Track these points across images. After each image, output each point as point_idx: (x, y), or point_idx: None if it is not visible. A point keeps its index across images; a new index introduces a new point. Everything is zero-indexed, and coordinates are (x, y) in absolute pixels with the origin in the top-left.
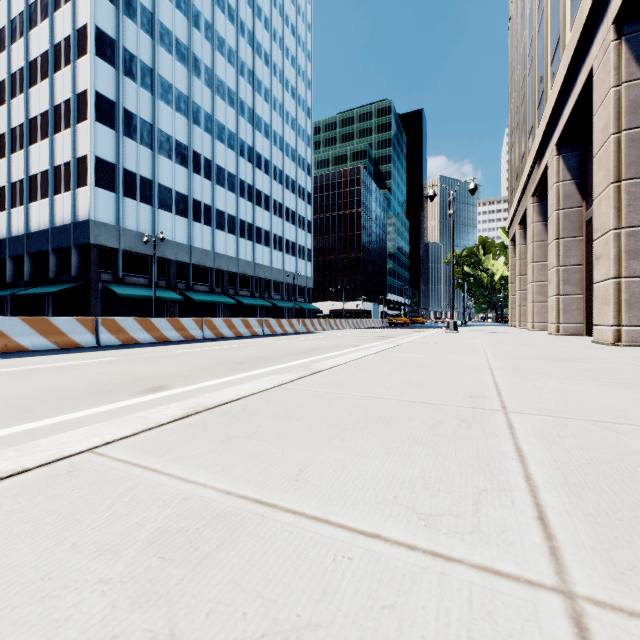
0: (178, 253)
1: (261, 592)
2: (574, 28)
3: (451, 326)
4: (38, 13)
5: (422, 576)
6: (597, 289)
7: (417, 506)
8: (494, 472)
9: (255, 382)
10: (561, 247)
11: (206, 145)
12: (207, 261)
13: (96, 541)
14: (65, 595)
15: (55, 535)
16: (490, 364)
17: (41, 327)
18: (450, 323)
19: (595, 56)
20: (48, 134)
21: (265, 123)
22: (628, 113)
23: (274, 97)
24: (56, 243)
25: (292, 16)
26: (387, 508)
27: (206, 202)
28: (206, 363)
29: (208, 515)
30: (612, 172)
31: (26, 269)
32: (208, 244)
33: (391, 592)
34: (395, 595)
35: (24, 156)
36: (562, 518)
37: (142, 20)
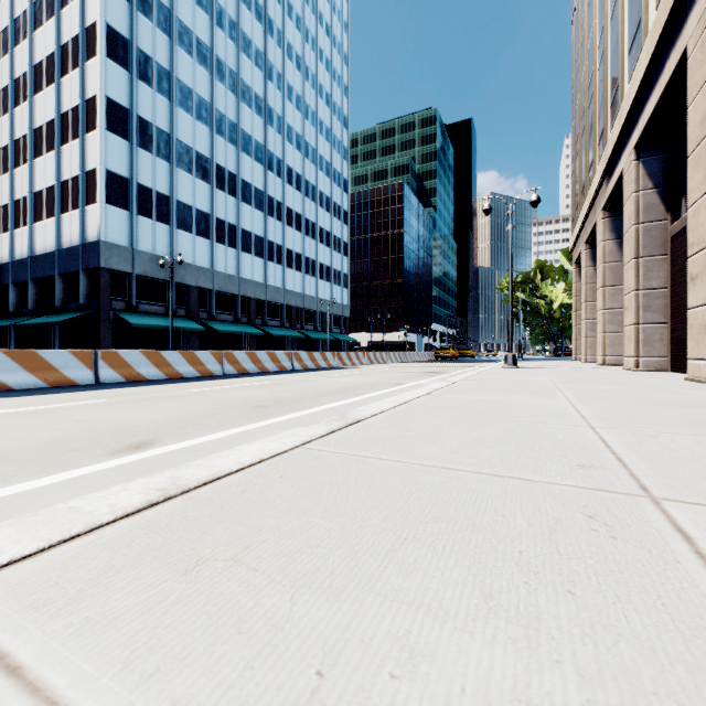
0: (199, 278)
1: None
2: (662, 4)
3: (509, 360)
4: (43, 11)
5: None
6: (693, 316)
7: None
8: None
9: (269, 439)
10: (641, 267)
11: (230, 158)
12: (231, 287)
13: None
14: None
15: None
16: (579, 410)
17: (28, 361)
18: (508, 357)
19: (690, 35)
20: (54, 146)
21: (296, 133)
22: None
23: (306, 104)
24: (63, 267)
25: (326, 14)
26: None
27: (230, 221)
28: (216, 407)
29: None
30: None
31: (30, 296)
32: (233, 268)
33: None
34: None
35: (28, 170)
36: None
37: (159, 17)
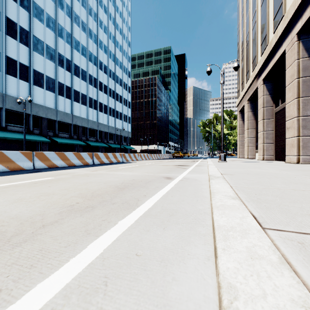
0: (48, 113)
1: None
2: None
3: (222, 158)
4: None
5: None
6: None
7: None
8: None
9: None
10: (301, 103)
11: (67, 51)
12: (68, 119)
13: None
14: None
15: None
16: None
17: None
18: (221, 156)
19: None
20: None
21: (104, 45)
22: None
23: (110, 31)
24: None
25: None
26: None
27: (67, 85)
28: None
29: None
30: None
31: None
32: (68, 109)
33: None
34: None
35: None
36: None
37: None
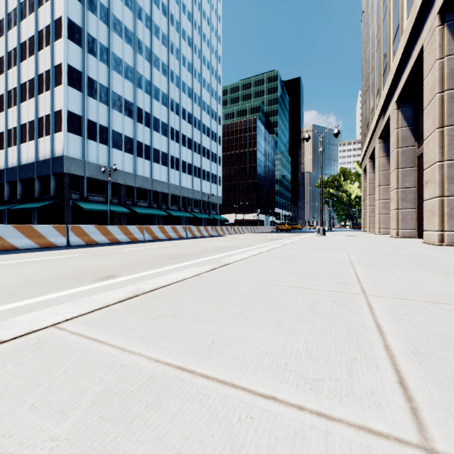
0: (126, 179)
1: (180, 449)
2: (409, 17)
3: (321, 231)
4: (27, 9)
5: (310, 434)
6: (426, 205)
7: (303, 372)
8: (361, 343)
9: (180, 272)
10: (400, 175)
11: (146, 102)
12: (147, 185)
13: (50, 402)
14: (20, 451)
15: (19, 397)
16: (351, 259)
17: (27, 232)
18: (320, 229)
19: (425, 37)
20: (34, 95)
21: (188, 87)
22: (449, 78)
23: (195, 68)
24: (40, 172)
25: (207, 11)
26: (280, 374)
27: (146, 143)
28: (145, 258)
29: (140, 379)
30: (437, 120)
31: (18, 191)
32: (148, 173)
33: (286, 449)
34: (289, 452)
35: (17, 110)
36: (418, 382)
37: (101, 14)
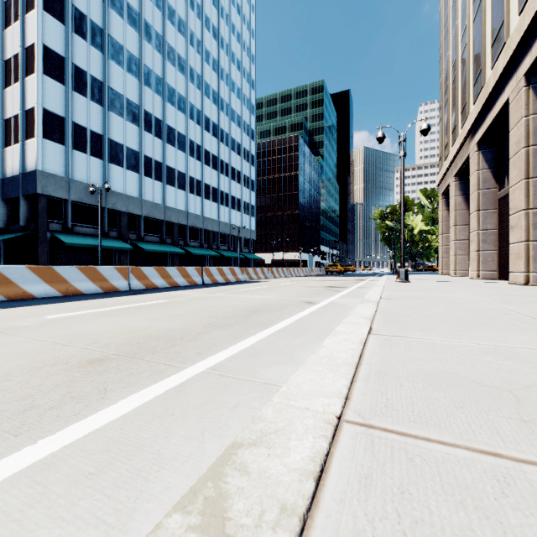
0: (129, 205)
1: None
2: None
3: (402, 275)
4: None
5: None
6: None
7: None
8: None
9: None
10: (531, 187)
11: (157, 106)
12: (158, 214)
13: None
14: None
15: None
16: None
17: None
18: (401, 272)
19: None
20: None
21: (213, 90)
22: None
23: (221, 67)
24: (6, 194)
25: None
26: None
27: (157, 159)
28: (14, 364)
29: None
30: None
31: None
32: (159, 198)
33: None
34: None
35: None
36: None
37: None
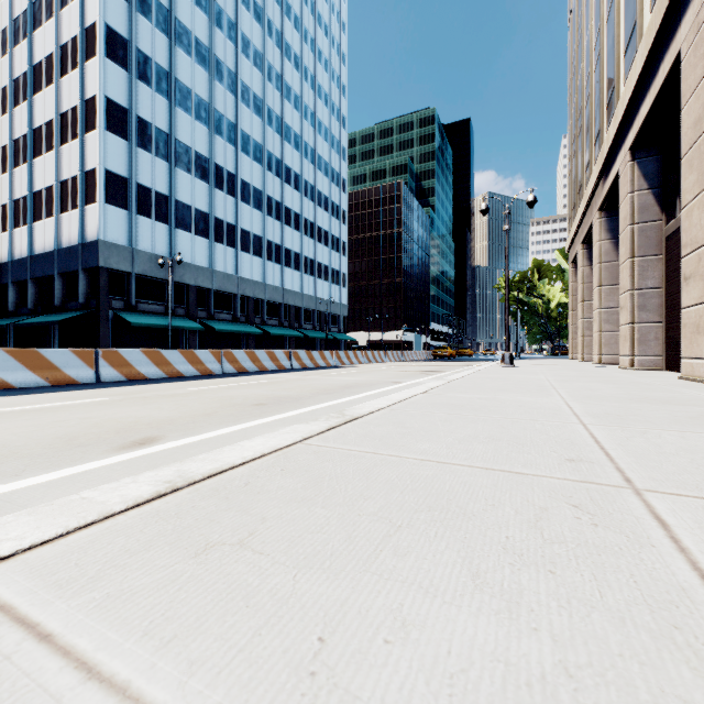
0: (198, 277)
1: None
2: (656, 8)
3: (506, 359)
4: (43, 11)
5: None
6: (686, 315)
7: None
8: (699, 650)
9: (270, 435)
10: (636, 267)
11: (229, 157)
12: (230, 286)
13: None
14: None
15: None
16: (572, 408)
17: (29, 360)
18: (505, 356)
19: (683, 38)
20: (54, 145)
21: (295, 133)
22: None
23: (305, 104)
24: (62, 266)
25: (325, 15)
26: None
27: (229, 221)
28: (217, 405)
29: None
30: None
31: (30, 295)
32: (231, 268)
33: None
34: None
35: (28, 170)
36: None
37: (158, 18)
